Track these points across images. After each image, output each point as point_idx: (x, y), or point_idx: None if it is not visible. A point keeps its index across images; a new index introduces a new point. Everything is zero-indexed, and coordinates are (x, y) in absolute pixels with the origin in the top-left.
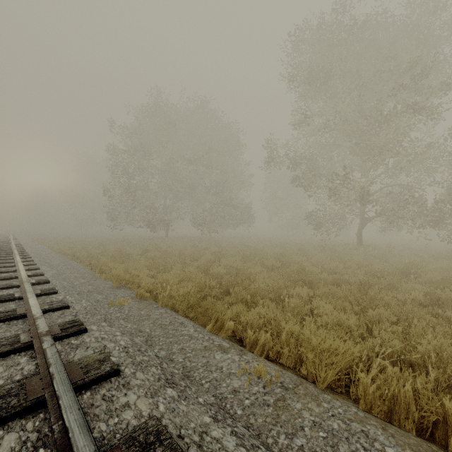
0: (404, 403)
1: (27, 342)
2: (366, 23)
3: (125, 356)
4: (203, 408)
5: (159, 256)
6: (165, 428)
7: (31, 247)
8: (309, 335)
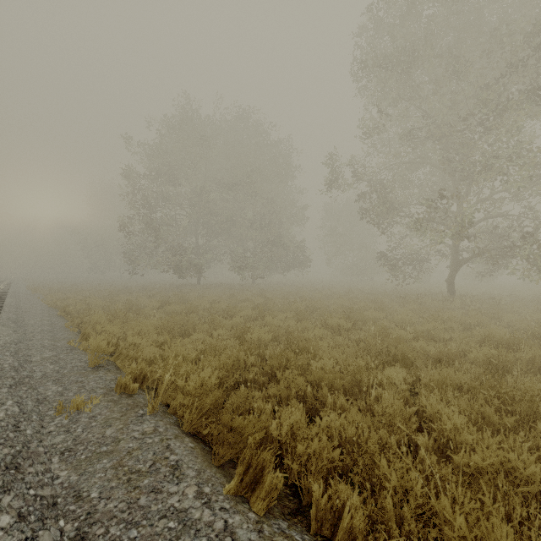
0: None
1: None
2: None
3: None
4: None
5: (181, 310)
6: None
7: (18, 298)
8: (466, 530)
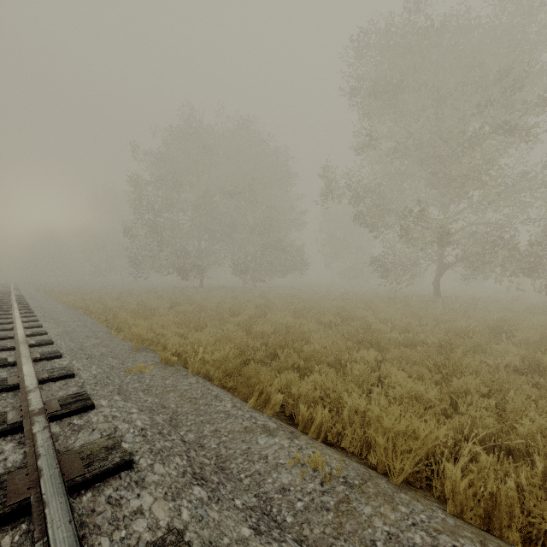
0: (506, 506)
1: (15, 422)
2: (446, 25)
3: (141, 441)
4: (241, 515)
5: (191, 310)
6: (188, 546)
7: (35, 299)
8: (379, 413)
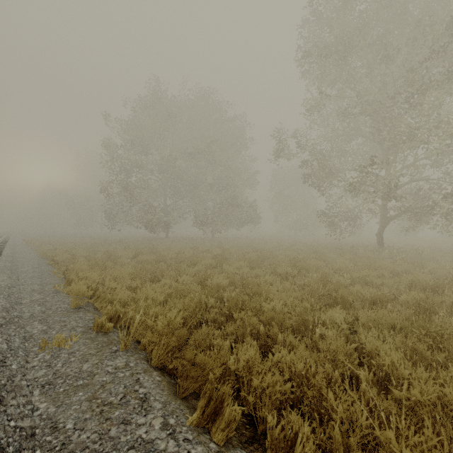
0: None
1: None
2: None
3: None
4: None
5: (151, 259)
6: None
7: (14, 249)
8: None
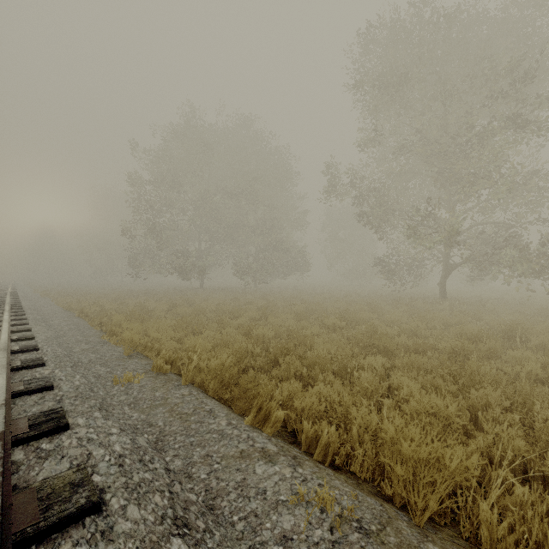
0: None
1: None
2: (453, 17)
3: (116, 473)
4: None
5: (190, 312)
6: None
7: (31, 301)
8: (394, 434)
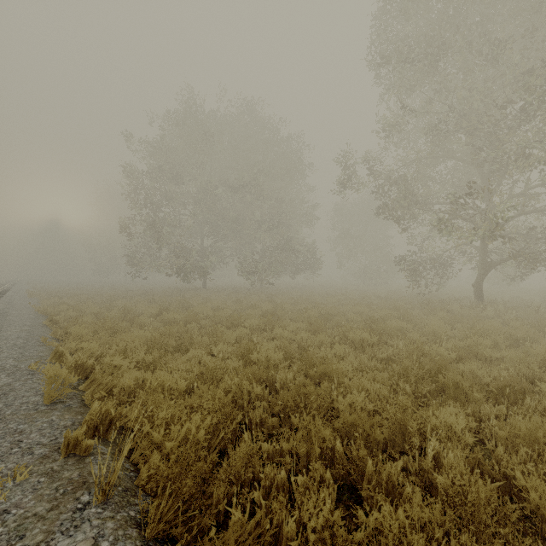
0: None
1: None
2: None
3: None
4: None
5: (180, 318)
6: None
7: (10, 303)
8: None
